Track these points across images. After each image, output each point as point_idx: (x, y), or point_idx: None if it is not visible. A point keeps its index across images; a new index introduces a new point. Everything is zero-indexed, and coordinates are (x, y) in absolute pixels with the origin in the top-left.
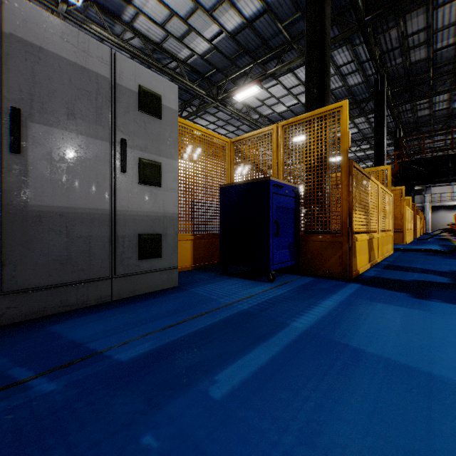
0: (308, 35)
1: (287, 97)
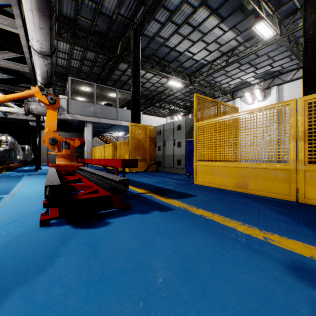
0: None
1: None
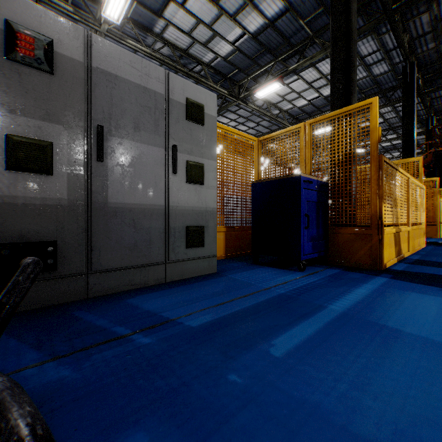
0: (334, 33)
1: (308, 91)
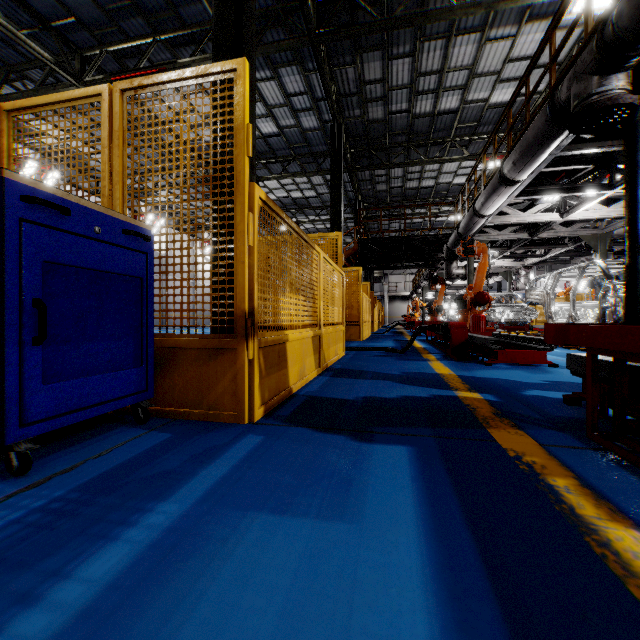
0: None
1: None
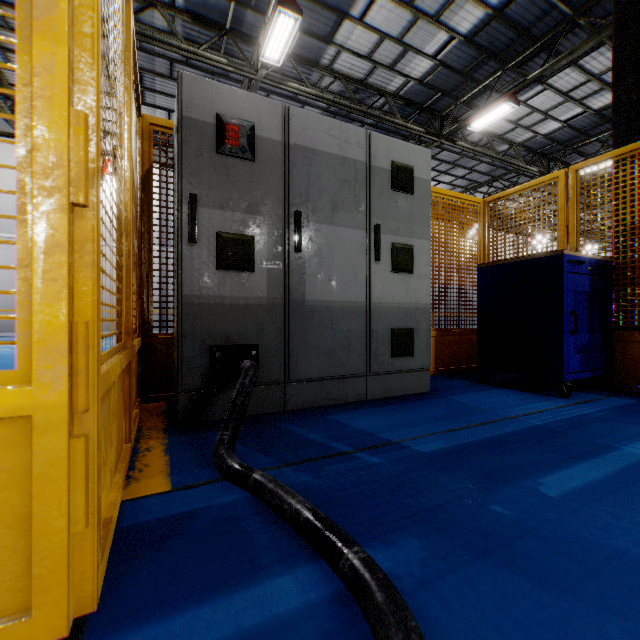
0: (618, 12)
1: (562, 107)
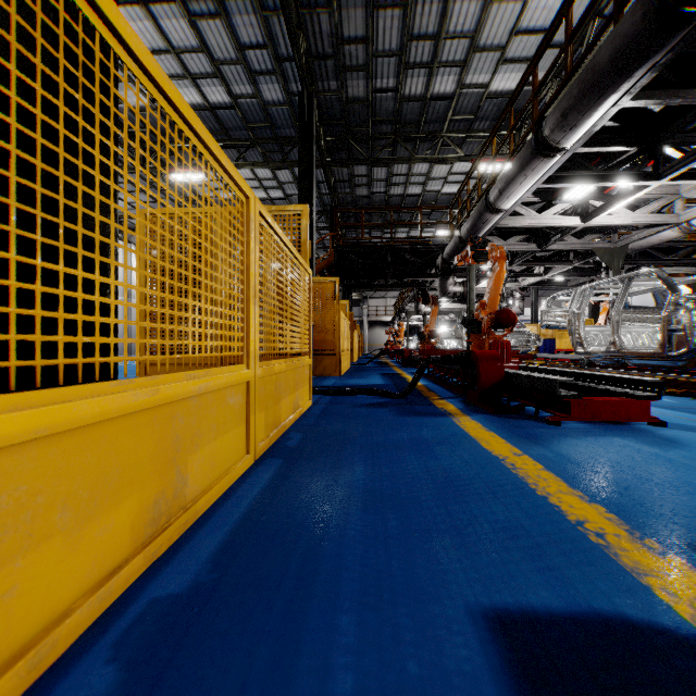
0: None
1: None
